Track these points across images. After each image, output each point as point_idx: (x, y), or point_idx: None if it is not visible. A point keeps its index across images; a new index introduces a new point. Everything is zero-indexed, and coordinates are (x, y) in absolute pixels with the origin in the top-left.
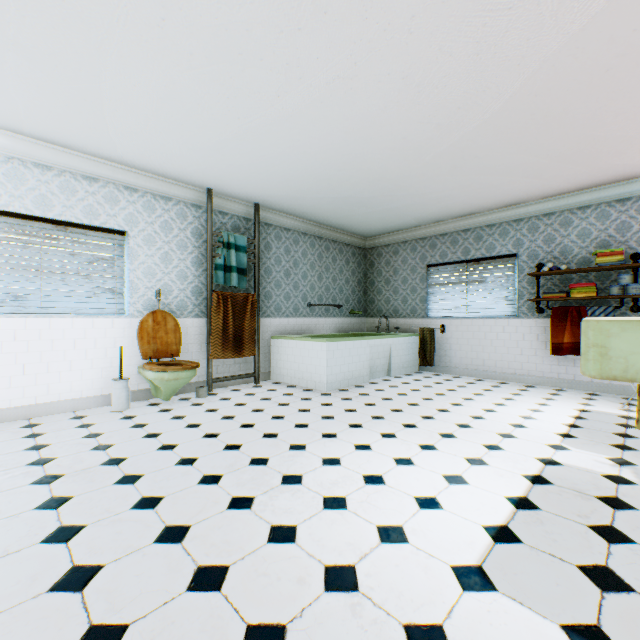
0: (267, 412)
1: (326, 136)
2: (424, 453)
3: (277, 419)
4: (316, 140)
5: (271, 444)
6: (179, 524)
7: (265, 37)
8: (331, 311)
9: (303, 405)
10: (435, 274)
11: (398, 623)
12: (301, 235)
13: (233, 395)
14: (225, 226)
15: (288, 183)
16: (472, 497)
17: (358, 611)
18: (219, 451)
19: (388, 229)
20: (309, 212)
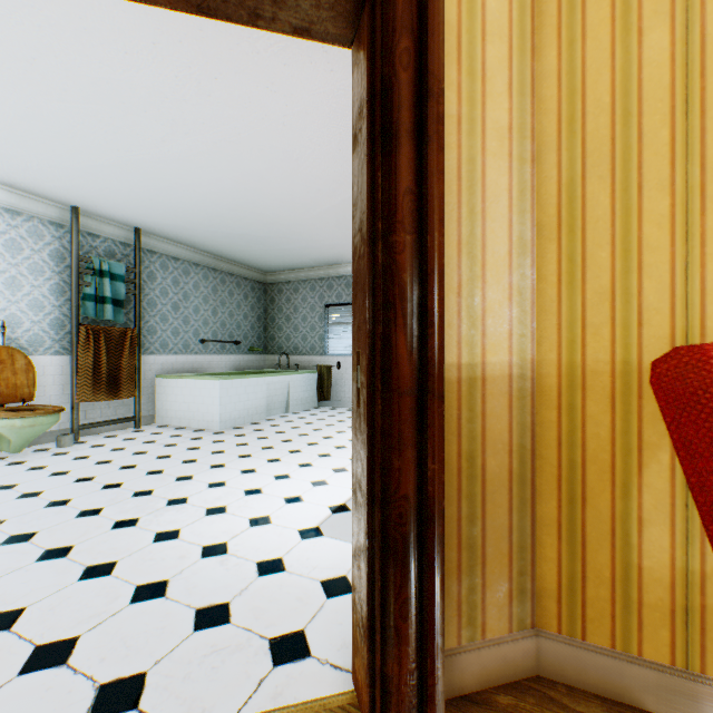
0: (152, 453)
1: (216, 181)
2: (301, 469)
3: (163, 458)
4: (206, 182)
5: (157, 479)
6: (61, 546)
7: (150, 97)
8: (228, 348)
9: (193, 444)
10: (333, 314)
11: (253, 562)
12: (193, 266)
13: (108, 441)
14: (97, 250)
15: (177, 214)
16: (328, 492)
17: (226, 562)
18: (97, 491)
19: (288, 267)
20: (202, 243)
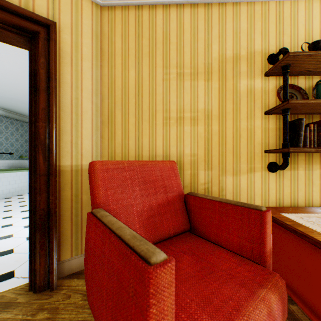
0: None
1: None
2: None
3: None
4: None
5: None
6: None
7: None
8: (5, 156)
9: None
10: None
11: None
12: None
13: None
14: None
15: None
16: None
17: None
18: None
19: None
20: None
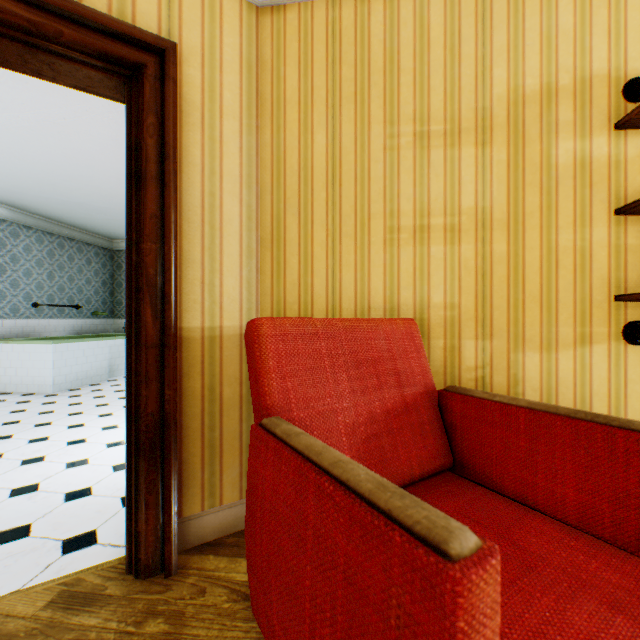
0: None
1: (44, 153)
2: None
3: None
4: (33, 153)
5: None
6: None
7: None
8: (68, 312)
9: (19, 407)
10: None
11: (63, 493)
12: (24, 228)
13: None
14: None
15: None
16: None
17: (35, 497)
18: None
19: None
20: (34, 206)
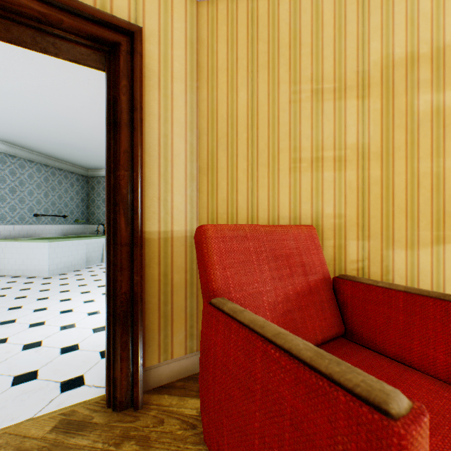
0: None
1: (43, 109)
2: (104, 296)
3: None
4: (35, 109)
5: None
6: None
7: None
8: (58, 220)
9: (25, 286)
10: None
11: (59, 348)
12: (28, 162)
13: None
14: None
15: (12, 126)
16: None
17: (40, 350)
18: None
19: (104, 166)
20: (35, 147)
